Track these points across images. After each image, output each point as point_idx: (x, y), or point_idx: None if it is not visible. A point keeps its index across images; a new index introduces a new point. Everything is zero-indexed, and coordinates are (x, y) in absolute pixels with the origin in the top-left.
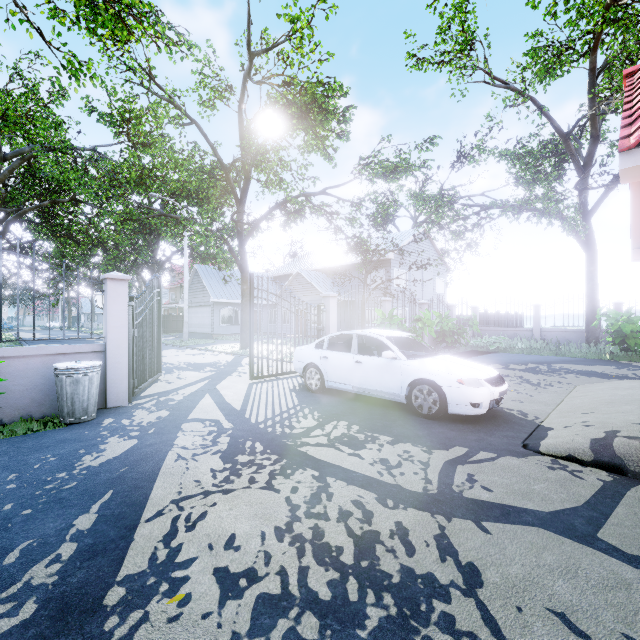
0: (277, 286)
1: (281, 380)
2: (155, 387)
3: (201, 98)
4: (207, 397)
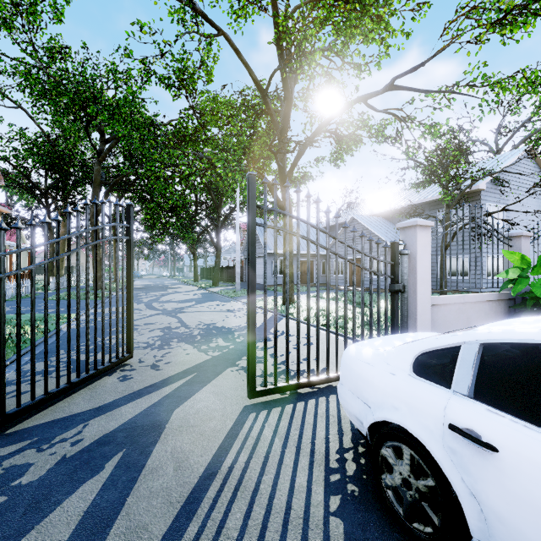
0: (307, 203)
1: (314, 402)
2: (84, 393)
3: (231, 6)
4: (93, 483)
